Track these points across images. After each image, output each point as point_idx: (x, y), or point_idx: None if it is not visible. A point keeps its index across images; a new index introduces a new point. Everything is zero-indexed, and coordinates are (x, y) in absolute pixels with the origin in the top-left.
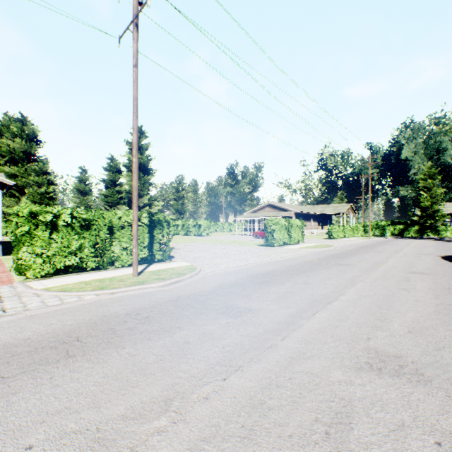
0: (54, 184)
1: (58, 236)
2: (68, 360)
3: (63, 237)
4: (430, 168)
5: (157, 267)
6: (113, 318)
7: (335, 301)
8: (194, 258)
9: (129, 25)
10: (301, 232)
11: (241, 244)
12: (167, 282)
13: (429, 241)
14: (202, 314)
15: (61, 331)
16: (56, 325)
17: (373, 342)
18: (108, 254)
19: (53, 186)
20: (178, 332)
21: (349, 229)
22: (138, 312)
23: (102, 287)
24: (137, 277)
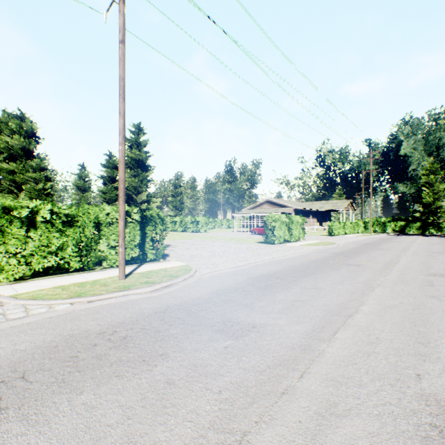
0: (51, 181)
1: (36, 233)
2: None
3: (42, 235)
4: (432, 163)
5: (148, 267)
6: (80, 340)
7: (357, 314)
8: (190, 256)
9: None
10: (302, 228)
11: (239, 241)
12: (156, 286)
13: (434, 238)
14: (194, 333)
15: (6, 361)
16: (4, 351)
17: (427, 384)
18: (94, 254)
19: (50, 183)
20: (160, 363)
21: (350, 226)
22: (114, 330)
23: (79, 293)
24: (123, 280)
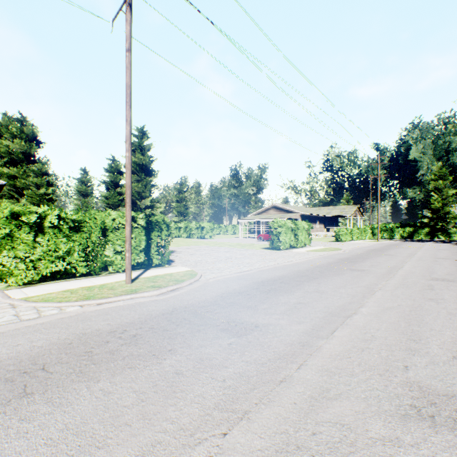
0: (53, 186)
1: (44, 239)
2: (21, 401)
3: (50, 240)
4: (441, 168)
5: (154, 272)
6: (93, 338)
7: (356, 315)
8: (195, 262)
9: (122, 5)
10: (308, 234)
11: (245, 247)
12: (162, 290)
13: (441, 244)
14: (200, 332)
15: (25, 356)
16: (23, 347)
17: (413, 374)
18: (100, 259)
19: (52, 188)
20: (169, 357)
21: (357, 232)
22: (124, 329)
23: (88, 296)
24: (130, 284)
